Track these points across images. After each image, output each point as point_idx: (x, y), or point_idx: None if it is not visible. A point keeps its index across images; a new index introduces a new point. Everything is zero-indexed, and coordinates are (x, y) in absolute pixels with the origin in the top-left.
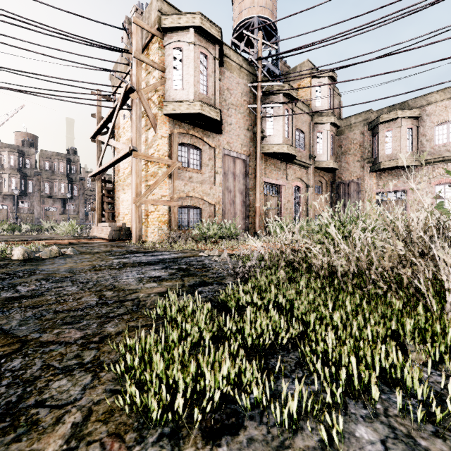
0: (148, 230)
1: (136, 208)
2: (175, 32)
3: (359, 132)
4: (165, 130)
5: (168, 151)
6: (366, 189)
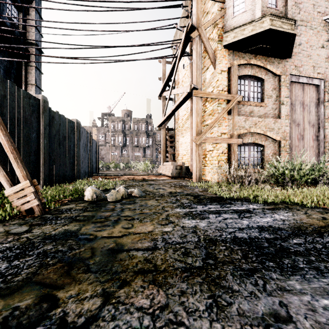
0: (205, 169)
1: (196, 147)
2: None
3: None
4: (224, 63)
5: (227, 86)
6: None
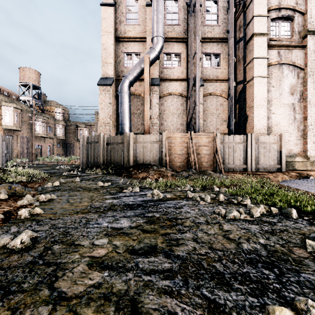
0: None
1: None
2: (7, 106)
3: (74, 127)
4: (2, 132)
5: None
6: (76, 146)
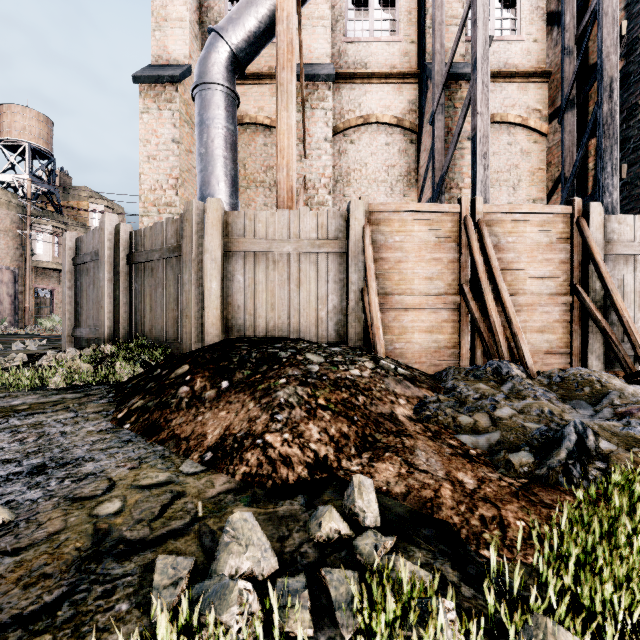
0: None
1: None
2: None
3: None
4: None
5: None
6: None
